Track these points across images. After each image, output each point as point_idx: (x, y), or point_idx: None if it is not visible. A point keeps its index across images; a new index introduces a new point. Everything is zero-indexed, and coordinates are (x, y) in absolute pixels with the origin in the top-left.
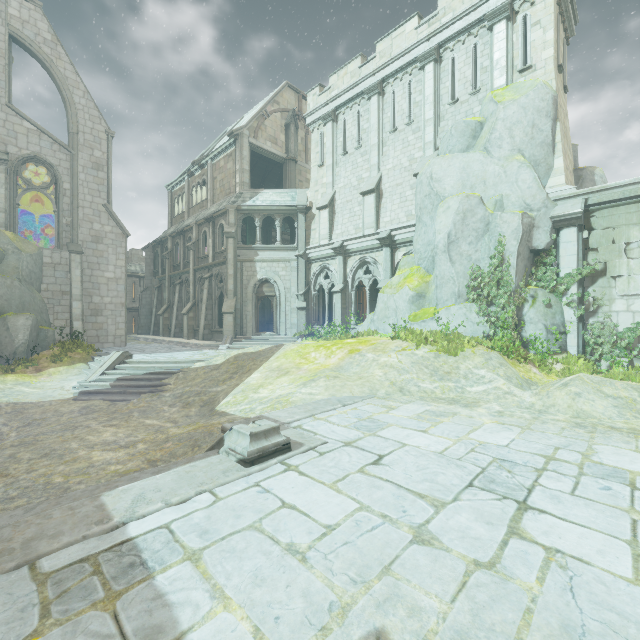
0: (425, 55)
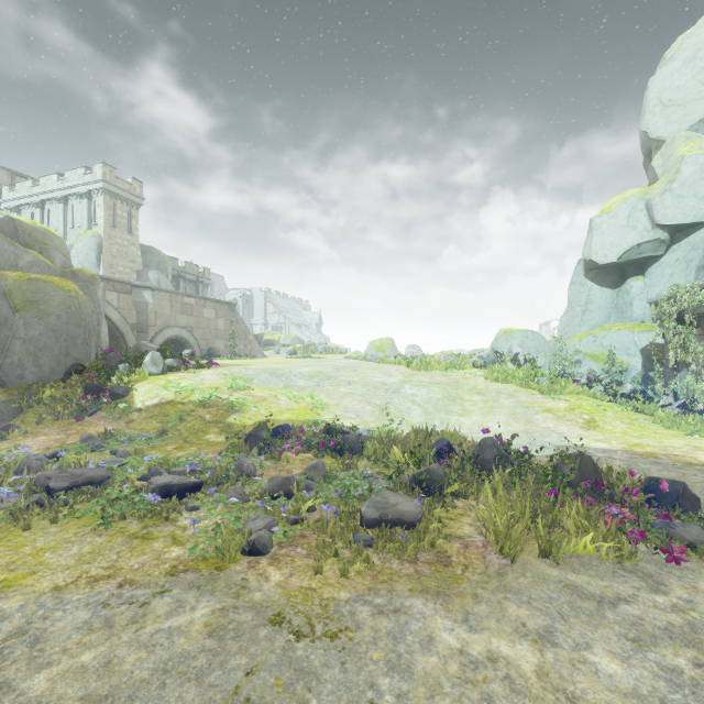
0: (58, 199)
